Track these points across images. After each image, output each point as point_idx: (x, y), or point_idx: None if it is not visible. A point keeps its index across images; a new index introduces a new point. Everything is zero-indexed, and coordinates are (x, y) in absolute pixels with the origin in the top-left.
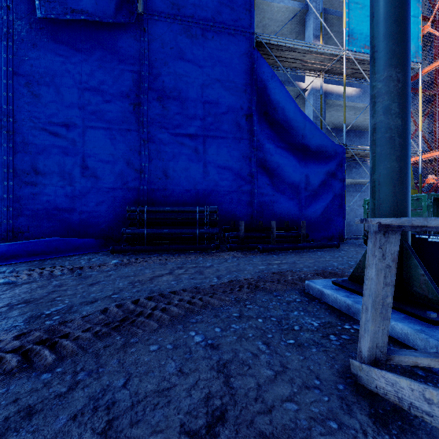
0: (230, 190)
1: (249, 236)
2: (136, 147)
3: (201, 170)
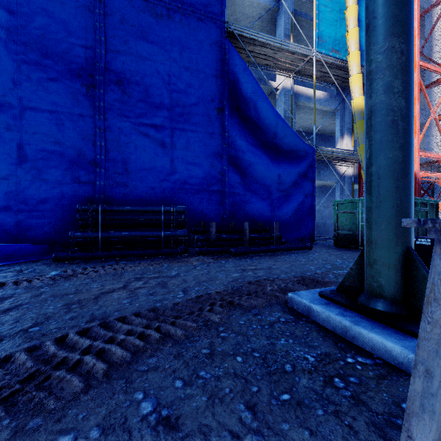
0: (200, 188)
1: (220, 238)
2: (90, 136)
3: (167, 166)
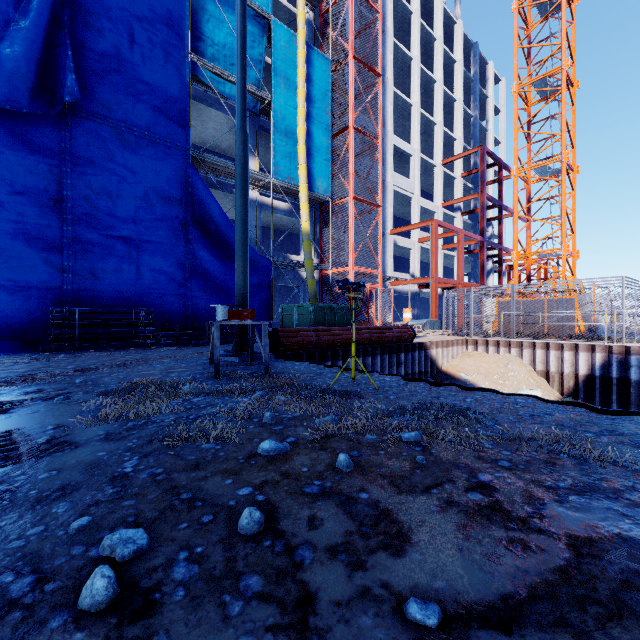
0: (166, 293)
1: (184, 335)
2: (57, 245)
3: (134, 272)
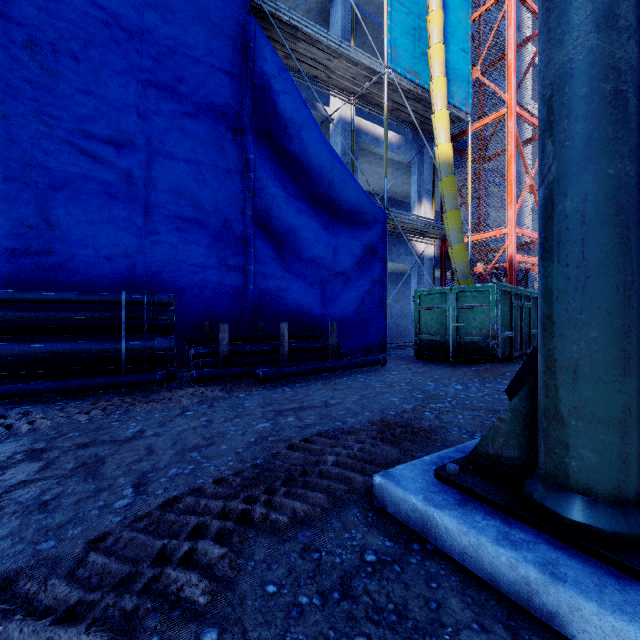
0: (204, 264)
1: (239, 351)
2: None
3: (139, 219)
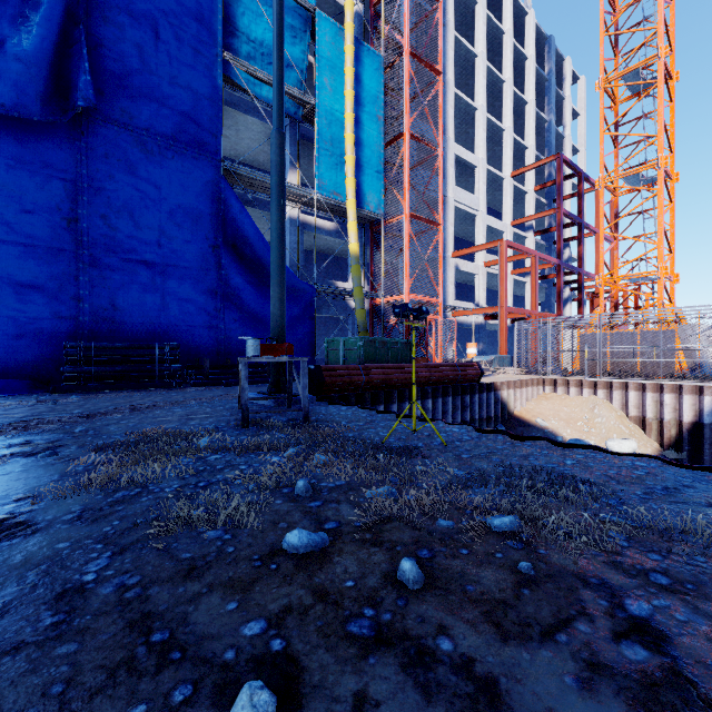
0: (195, 325)
1: (215, 373)
2: (72, 271)
3: (159, 302)
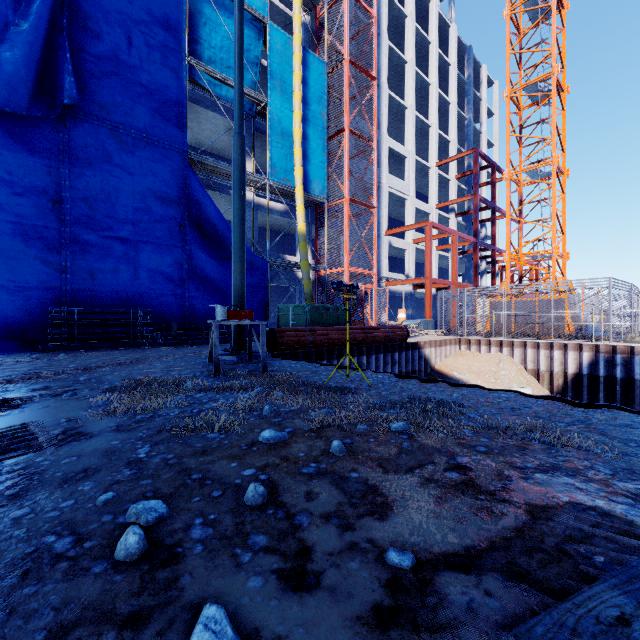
0: (163, 293)
1: (181, 334)
2: (56, 246)
3: (132, 273)
